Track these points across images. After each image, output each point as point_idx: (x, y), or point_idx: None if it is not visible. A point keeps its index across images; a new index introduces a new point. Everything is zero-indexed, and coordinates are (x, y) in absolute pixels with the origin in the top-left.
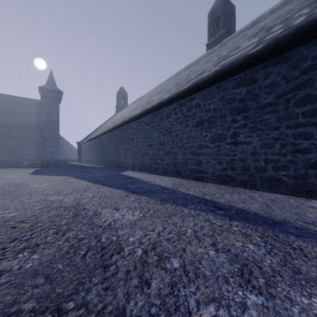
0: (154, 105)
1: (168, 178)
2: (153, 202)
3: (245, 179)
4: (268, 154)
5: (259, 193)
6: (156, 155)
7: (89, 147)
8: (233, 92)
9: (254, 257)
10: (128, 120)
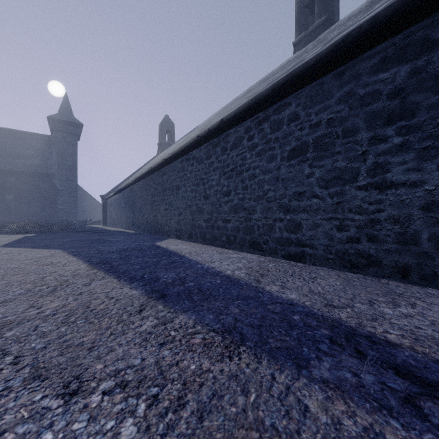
0: (212, 127)
1: (237, 254)
2: (201, 343)
3: (405, 261)
4: None
5: None
6: (215, 213)
7: (117, 202)
8: (373, 80)
9: None
10: (170, 157)
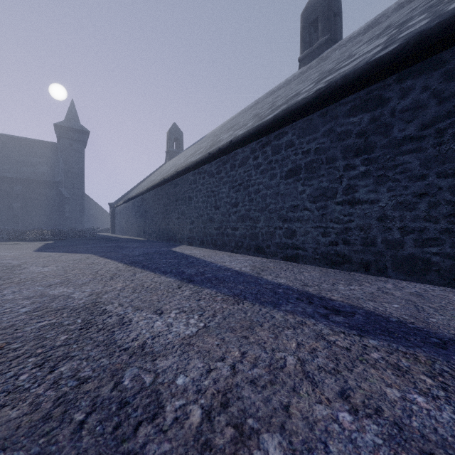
0: (222, 146)
1: (244, 257)
2: (221, 299)
3: (367, 259)
4: (407, 219)
5: (393, 283)
6: (225, 222)
7: (127, 210)
8: (347, 121)
9: (438, 430)
10: (183, 170)
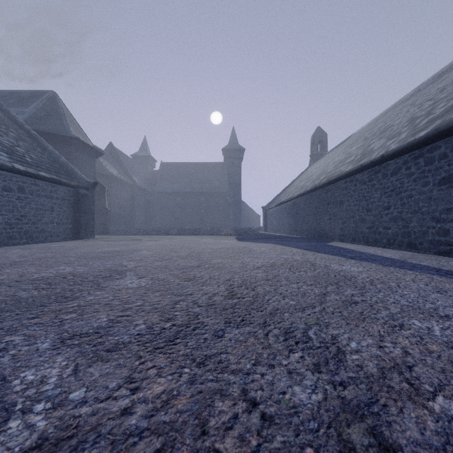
0: (374, 160)
1: (395, 251)
2: (375, 265)
3: None
4: None
5: None
6: (376, 222)
7: (279, 212)
8: None
9: None
10: (335, 179)
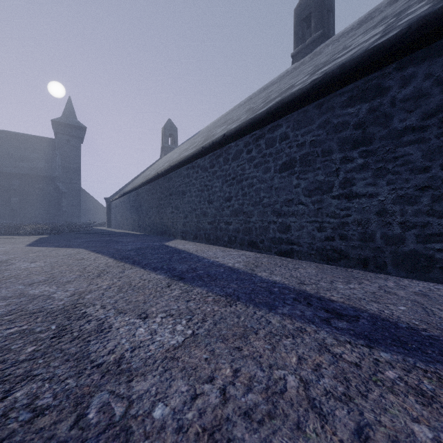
0: (216, 140)
1: (237, 252)
2: (212, 300)
3: (365, 255)
4: (408, 213)
5: (395, 281)
6: (218, 216)
7: (122, 205)
8: (343, 112)
9: None
10: (177, 164)
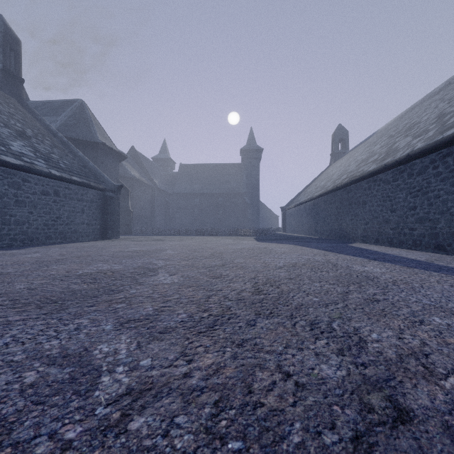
0: (399, 159)
1: (421, 253)
2: (398, 267)
3: None
4: None
5: None
6: (401, 223)
7: (298, 213)
8: None
9: None
10: (357, 179)
